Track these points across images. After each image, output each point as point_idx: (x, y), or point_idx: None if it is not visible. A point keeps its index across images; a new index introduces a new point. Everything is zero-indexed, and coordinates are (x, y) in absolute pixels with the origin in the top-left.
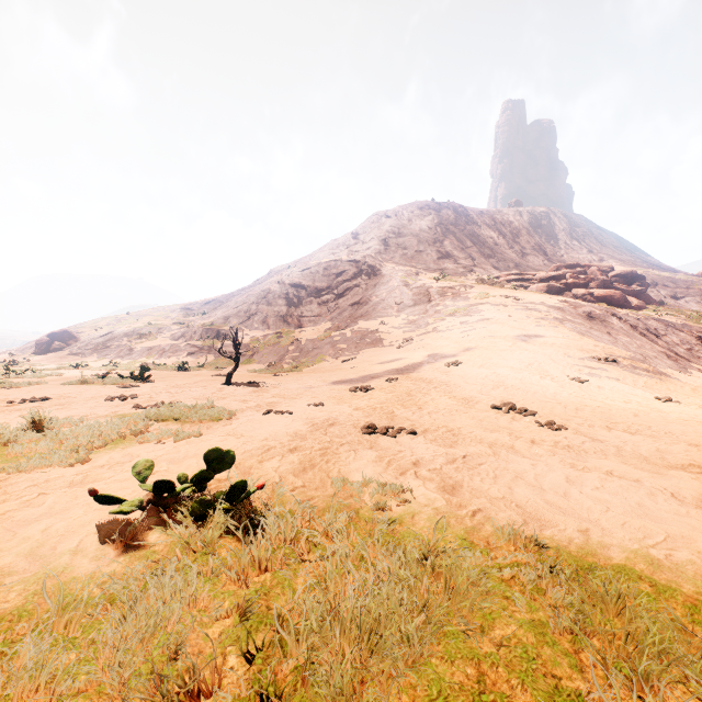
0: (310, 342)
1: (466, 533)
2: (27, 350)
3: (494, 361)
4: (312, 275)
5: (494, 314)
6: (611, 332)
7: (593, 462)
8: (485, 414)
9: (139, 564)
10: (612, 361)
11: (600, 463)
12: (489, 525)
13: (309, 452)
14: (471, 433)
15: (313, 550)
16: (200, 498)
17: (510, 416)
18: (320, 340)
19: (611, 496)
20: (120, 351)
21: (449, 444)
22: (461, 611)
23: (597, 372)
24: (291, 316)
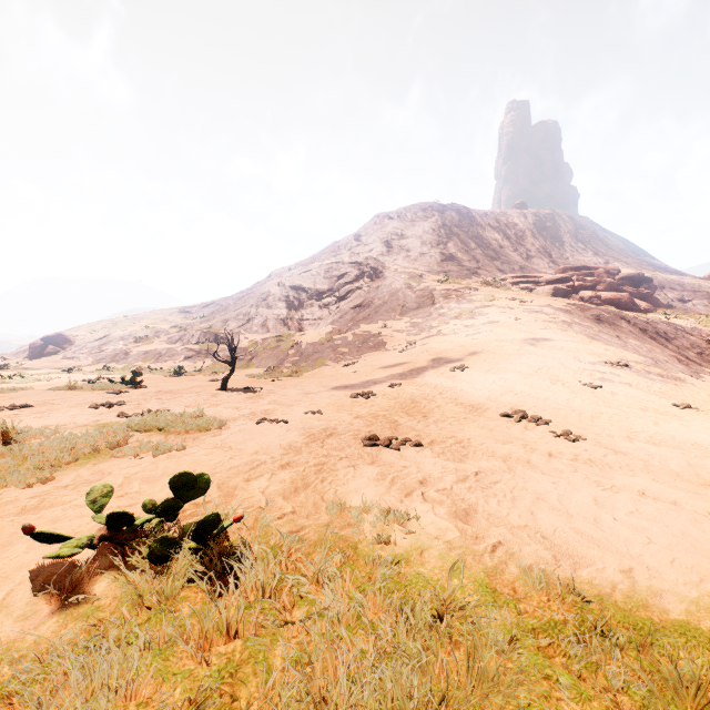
0: (311, 346)
1: (487, 576)
2: (21, 354)
3: (501, 365)
4: (313, 278)
5: (500, 317)
6: (620, 336)
7: (621, 479)
8: (495, 422)
9: (71, 631)
10: (624, 365)
11: (628, 480)
12: (514, 565)
13: (303, 468)
14: (481, 445)
15: (298, 603)
16: (161, 536)
17: (522, 425)
18: (321, 344)
19: (650, 523)
20: (115, 355)
21: (458, 458)
22: (490, 702)
23: (609, 377)
24: (291, 319)
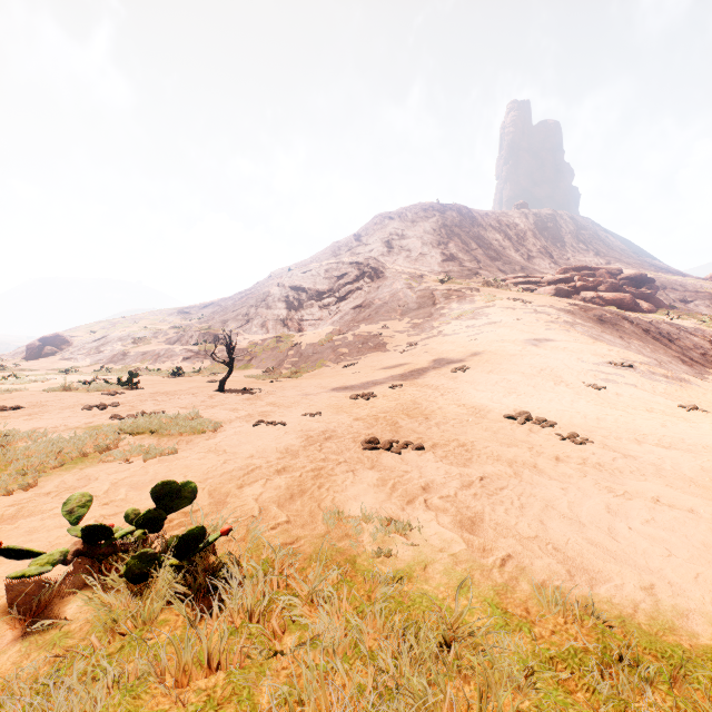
0: (311, 347)
1: (497, 595)
2: (18, 355)
3: (503, 366)
4: (312, 278)
5: (501, 317)
6: (623, 336)
7: (633, 484)
8: (499, 424)
9: (31, 664)
10: (628, 366)
11: (641, 486)
12: (525, 582)
13: (300, 474)
14: (486, 448)
15: (290, 627)
16: (139, 552)
17: (527, 427)
18: (321, 344)
19: (668, 533)
20: (113, 356)
21: (462, 462)
22: None
23: (613, 378)
24: (291, 320)
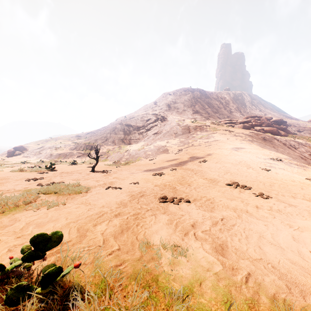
0: (134, 151)
1: (249, 308)
2: (4, 155)
3: (222, 160)
4: (135, 120)
5: (220, 138)
6: (275, 146)
7: (300, 222)
8: (224, 188)
9: None
10: (279, 160)
11: (305, 223)
12: (264, 296)
13: (127, 217)
14: (220, 201)
15: None
16: (16, 285)
17: (238, 190)
18: (139, 150)
19: None
20: (46, 155)
21: (210, 209)
22: None
23: (273, 165)
24: (125, 139)
